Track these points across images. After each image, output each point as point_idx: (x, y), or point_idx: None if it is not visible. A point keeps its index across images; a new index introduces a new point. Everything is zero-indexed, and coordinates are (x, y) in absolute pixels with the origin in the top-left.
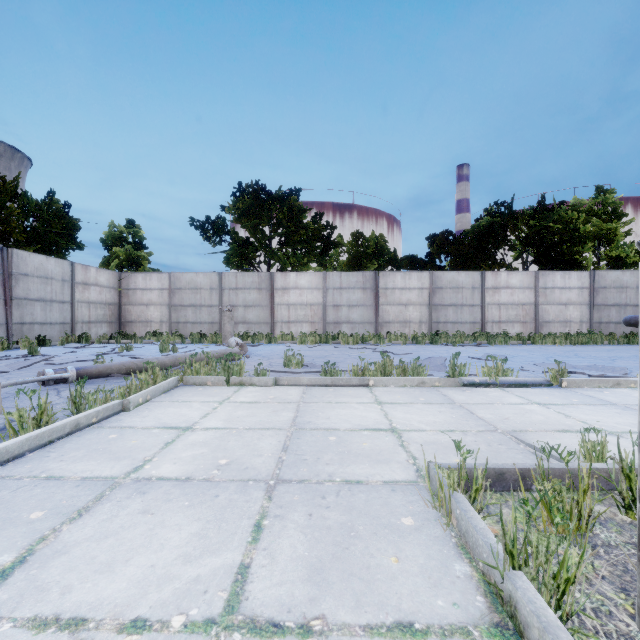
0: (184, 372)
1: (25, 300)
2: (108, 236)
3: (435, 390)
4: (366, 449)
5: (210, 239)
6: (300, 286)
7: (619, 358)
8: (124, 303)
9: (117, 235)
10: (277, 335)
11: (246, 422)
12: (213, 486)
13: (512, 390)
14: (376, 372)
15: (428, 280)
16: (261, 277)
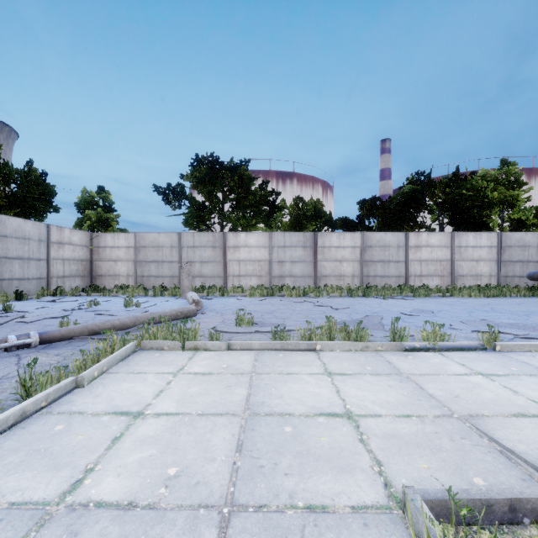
0: (142, 336)
1: (4, 259)
2: (81, 200)
3: (379, 355)
4: (325, 447)
5: (171, 203)
6: (249, 245)
7: (532, 313)
8: (95, 259)
9: (89, 200)
10: (229, 288)
11: (199, 404)
12: (158, 519)
13: (451, 355)
14: (322, 336)
15: (360, 240)
16: (215, 237)
